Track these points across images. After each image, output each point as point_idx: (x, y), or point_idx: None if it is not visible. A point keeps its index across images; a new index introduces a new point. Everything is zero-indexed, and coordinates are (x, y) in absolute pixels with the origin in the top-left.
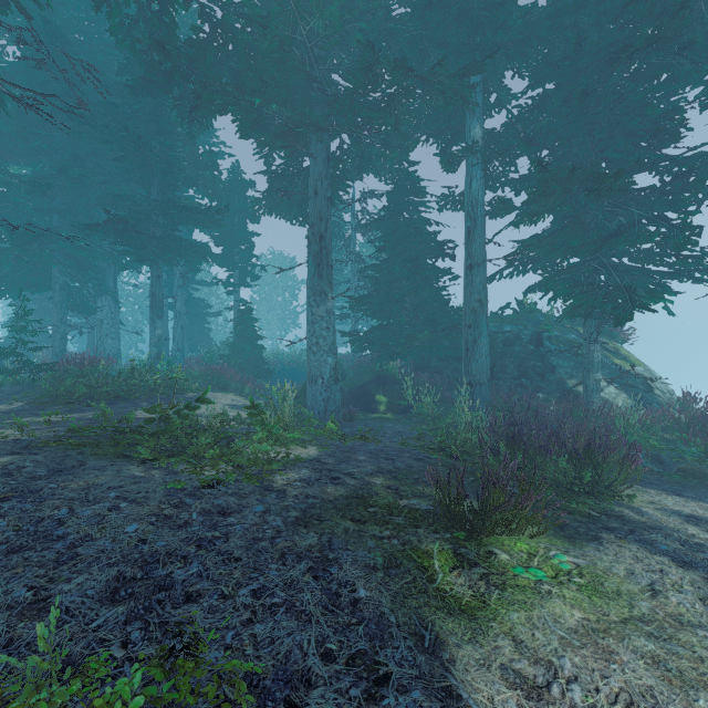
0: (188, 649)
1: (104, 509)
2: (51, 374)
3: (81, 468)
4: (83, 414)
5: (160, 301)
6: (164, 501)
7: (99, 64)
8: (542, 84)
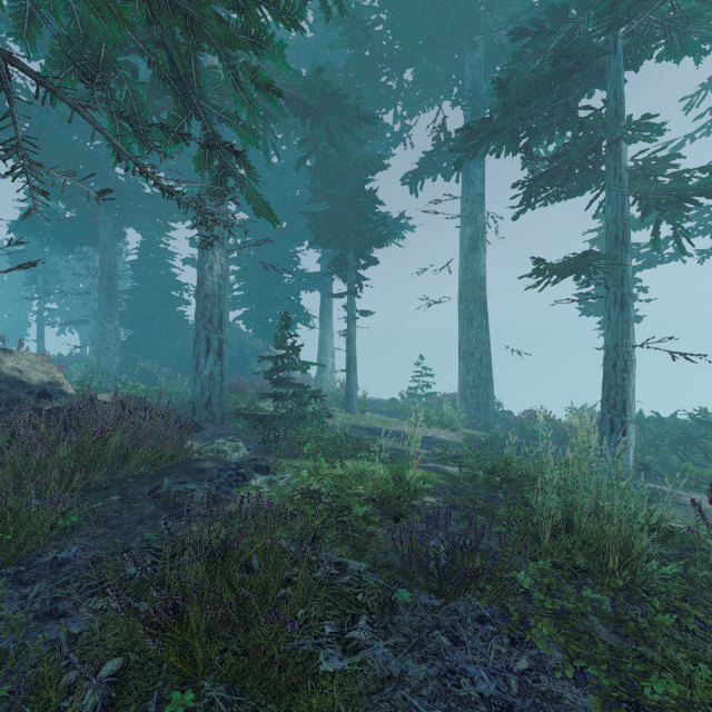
0: None
1: None
2: None
3: None
4: None
5: None
6: None
7: None
8: (244, 211)
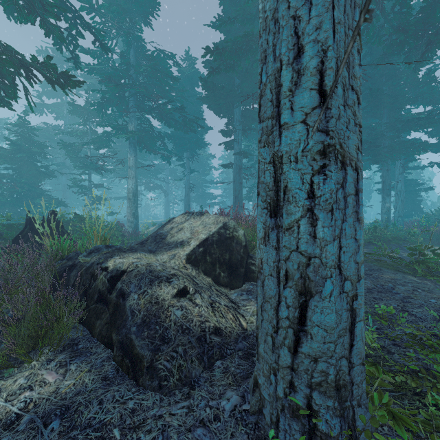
0: None
1: (409, 288)
2: None
3: (382, 270)
4: None
5: (388, 185)
6: None
7: None
8: None
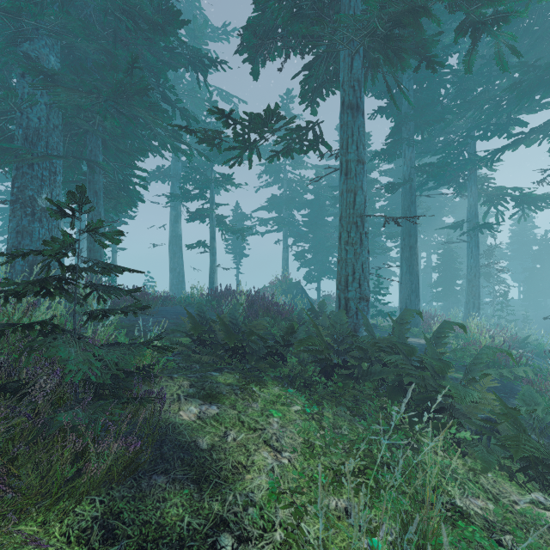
0: None
1: None
2: None
3: None
4: None
5: None
6: None
7: None
8: None
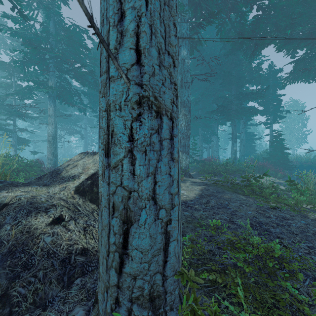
0: (286, 246)
1: (238, 205)
2: (201, 164)
3: (224, 192)
4: (213, 177)
5: (235, 135)
6: (257, 208)
7: (212, 51)
8: None
